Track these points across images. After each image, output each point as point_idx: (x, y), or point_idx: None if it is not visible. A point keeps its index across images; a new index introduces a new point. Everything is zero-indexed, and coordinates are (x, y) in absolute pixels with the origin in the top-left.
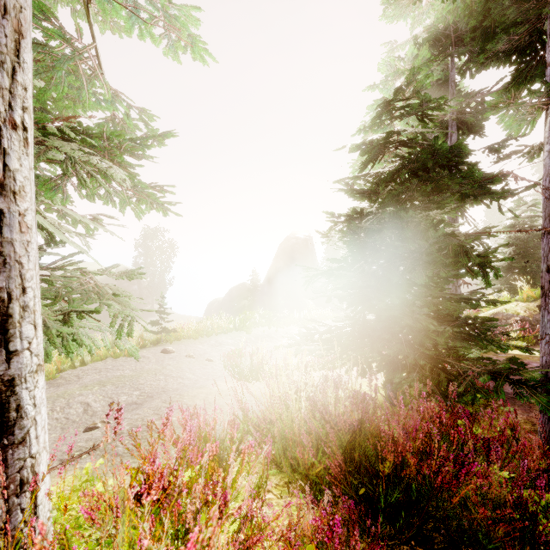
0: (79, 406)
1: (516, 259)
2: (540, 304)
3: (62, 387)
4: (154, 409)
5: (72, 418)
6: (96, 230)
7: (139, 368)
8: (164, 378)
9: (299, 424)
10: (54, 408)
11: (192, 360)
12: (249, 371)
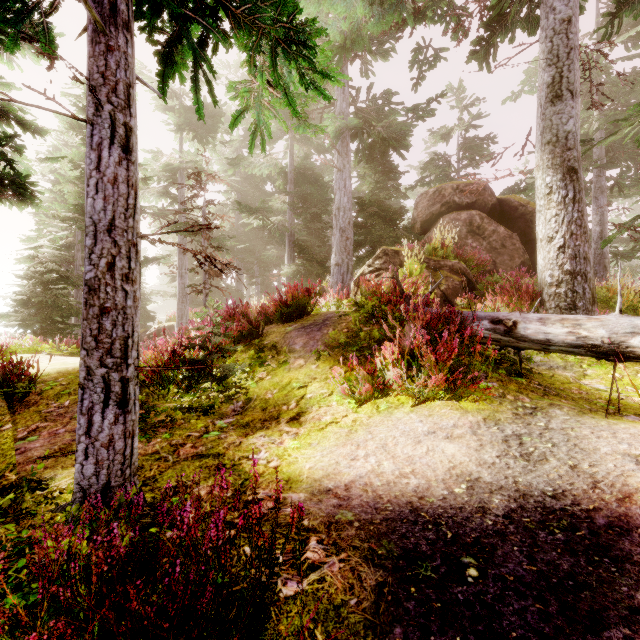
0: None
1: None
2: None
3: None
4: None
5: None
6: None
7: None
8: None
9: None
10: None
11: None
12: None
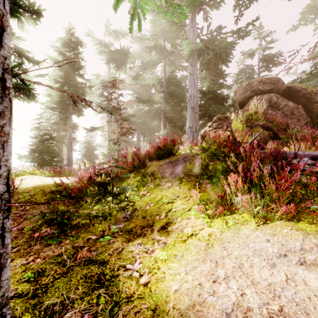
0: None
1: (86, 152)
2: (89, 165)
3: None
4: None
5: None
6: None
7: None
8: None
9: None
10: None
11: None
12: None
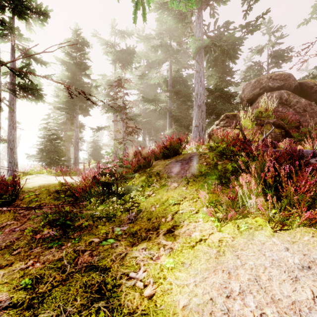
0: None
1: (93, 152)
2: (95, 165)
3: None
4: None
5: None
6: None
7: None
8: None
9: None
10: None
11: None
12: None
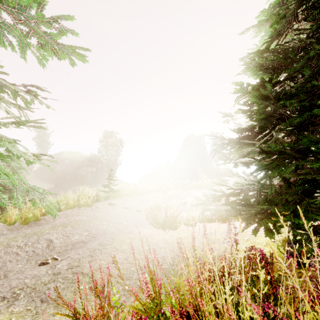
0: (44, 242)
1: None
2: None
3: (42, 226)
4: (90, 250)
5: (37, 251)
6: (33, 102)
7: (92, 215)
8: (106, 223)
9: None
10: (27, 243)
11: (127, 210)
12: (164, 222)
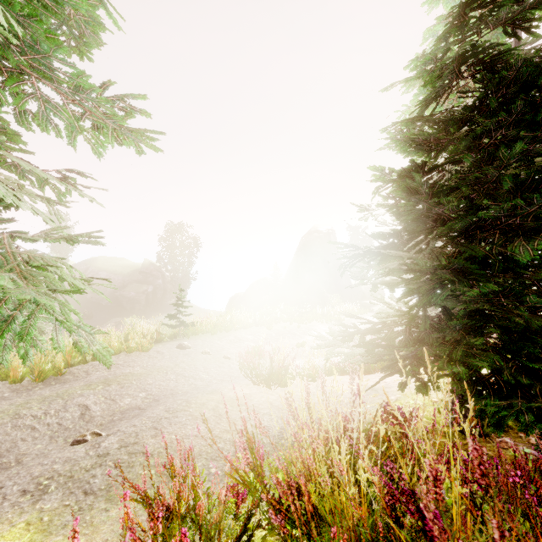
0: (76, 410)
1: None
2: None
3: (68, 383)
4: (153, 420)
5: (66, 424)
6: (69, 194)
7: (151, 365)
8: (175, 378)
9: (359, 520)
10: (48, 411)
11: (208, 357)
12: (269, 375)
